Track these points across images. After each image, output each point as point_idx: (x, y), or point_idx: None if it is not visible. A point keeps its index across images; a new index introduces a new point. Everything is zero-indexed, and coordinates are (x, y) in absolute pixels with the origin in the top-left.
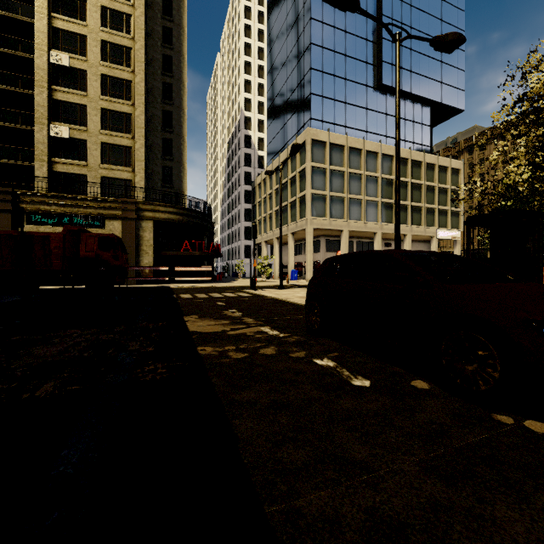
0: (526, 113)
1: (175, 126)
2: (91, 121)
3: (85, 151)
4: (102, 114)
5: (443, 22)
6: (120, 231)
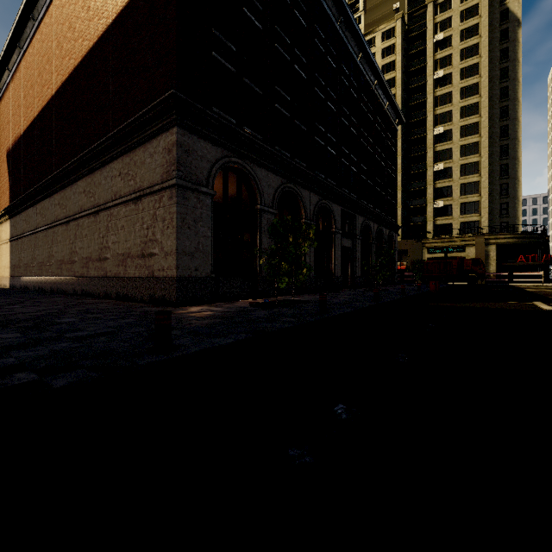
0: None
1: (510, 172)
2: (454, 193)
3: (451, 210)
4: (460, 187)
5: None
6: (473, 253)
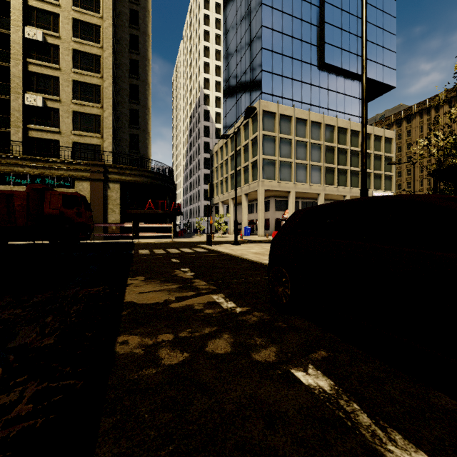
0: (448, 90)
1: (141, 98)
2: (63, 91)
3: (58, 119)
4: (73, 85)
5: (377, 9)
6: (89, 191)
